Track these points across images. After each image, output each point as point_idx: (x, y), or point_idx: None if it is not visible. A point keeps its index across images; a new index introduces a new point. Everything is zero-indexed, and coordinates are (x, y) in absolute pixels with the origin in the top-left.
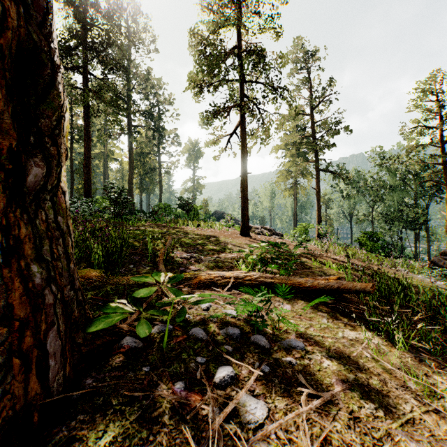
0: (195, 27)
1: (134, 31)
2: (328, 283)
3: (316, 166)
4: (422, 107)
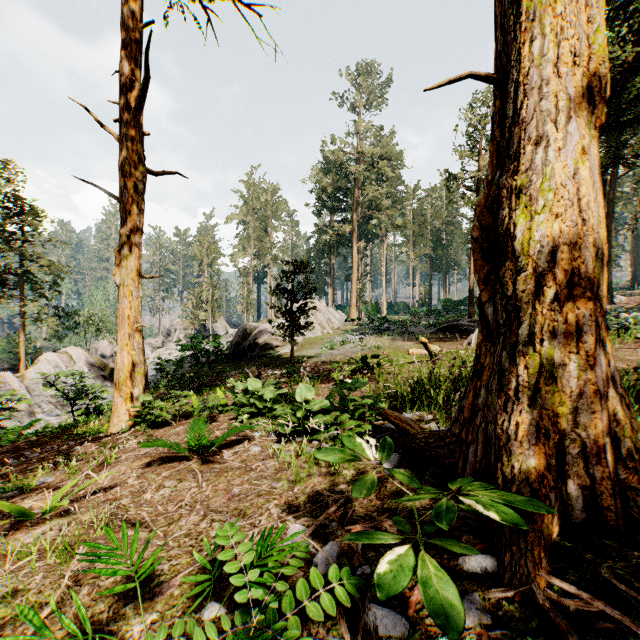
0: None
1: None
2: None
3: None
4: None
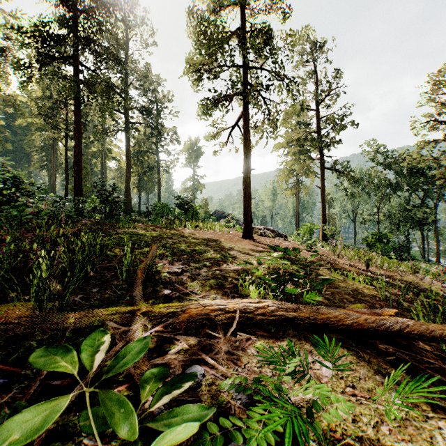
0: (192, 9)
1: (128, 17)
2: (382, 321)
3: (321, 164)
4: (433, 101)
